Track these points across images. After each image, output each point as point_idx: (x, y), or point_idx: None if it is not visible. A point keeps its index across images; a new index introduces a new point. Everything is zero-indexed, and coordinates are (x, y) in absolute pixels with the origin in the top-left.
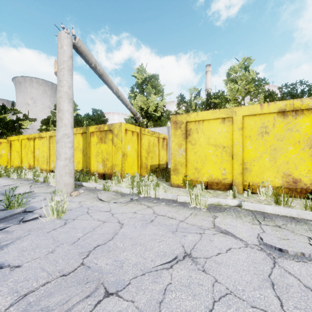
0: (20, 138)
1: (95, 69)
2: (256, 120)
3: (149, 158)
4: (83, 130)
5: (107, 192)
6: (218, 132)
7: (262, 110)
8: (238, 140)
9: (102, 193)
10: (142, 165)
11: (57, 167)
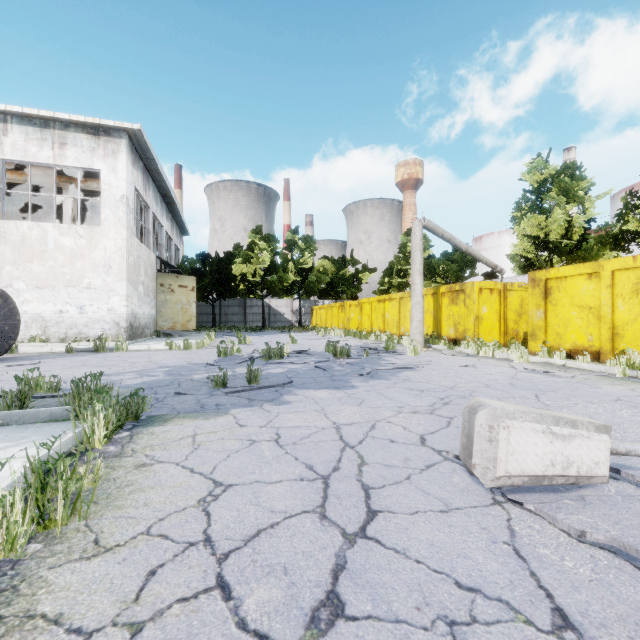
0: (370, 301)
1: (442, 237)
2: (630, 275)
3: (522, 322)
4: (433, 291)
5: (449, 350)
6: (583, 291)
7: (635, 263)
8: (606, 300)
9: (445, 350)
10: (507, 331)
11: (411, 328)
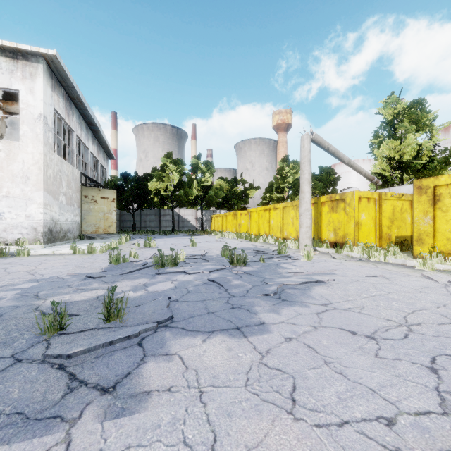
0: (257, 210)
1: (328, 150)
2: None
3: (393, 227)
4: (314, 201)
5: (338, 254)
6: None
7: None
8: None
9: (334, 254)
10: (381, 236)
11: (300, 233)
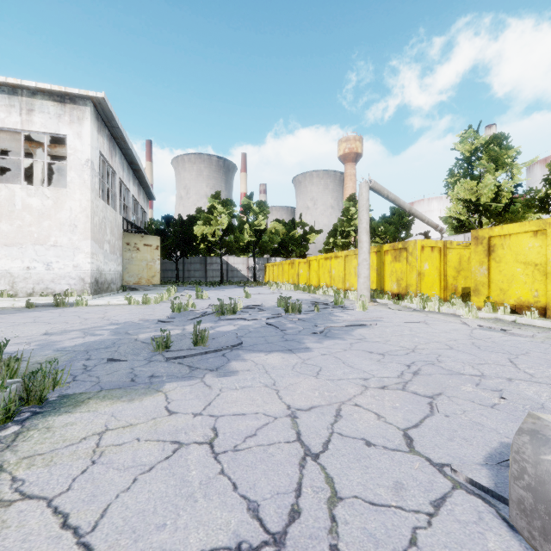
0: (318, 258)
1: (387, 198)
2: None
3: (460, 278)
4: (377, 249)
5: (395, 305)
6: (528, 248)
7: None
8: None
9: (392, 305)
10: (446, 287)
11: (358, 284)
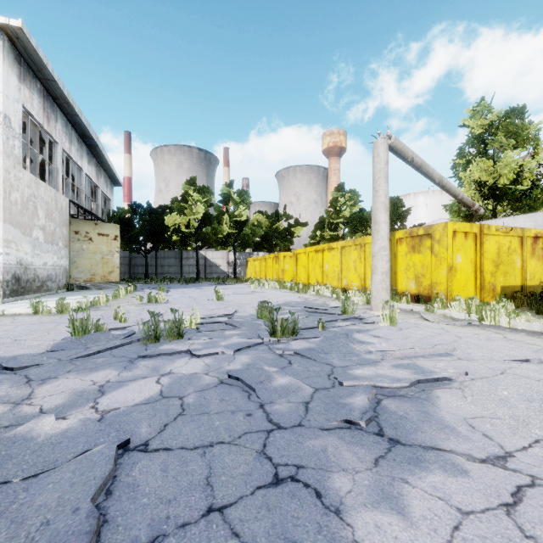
0: (307, 251)
1: (412, 163)
2: None
3: (499, 274)
4: None
5: (431, 313)
6: None
7: None
8: None
9: (426, 314)
10: (483, 285)
11: (373, 282)
